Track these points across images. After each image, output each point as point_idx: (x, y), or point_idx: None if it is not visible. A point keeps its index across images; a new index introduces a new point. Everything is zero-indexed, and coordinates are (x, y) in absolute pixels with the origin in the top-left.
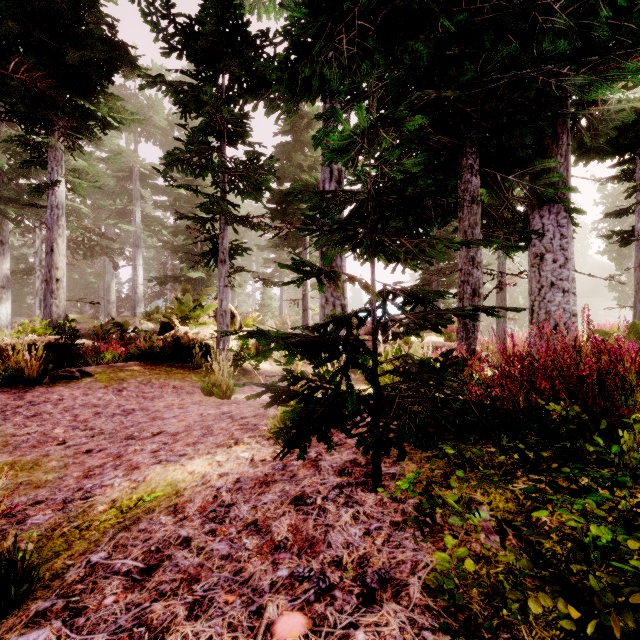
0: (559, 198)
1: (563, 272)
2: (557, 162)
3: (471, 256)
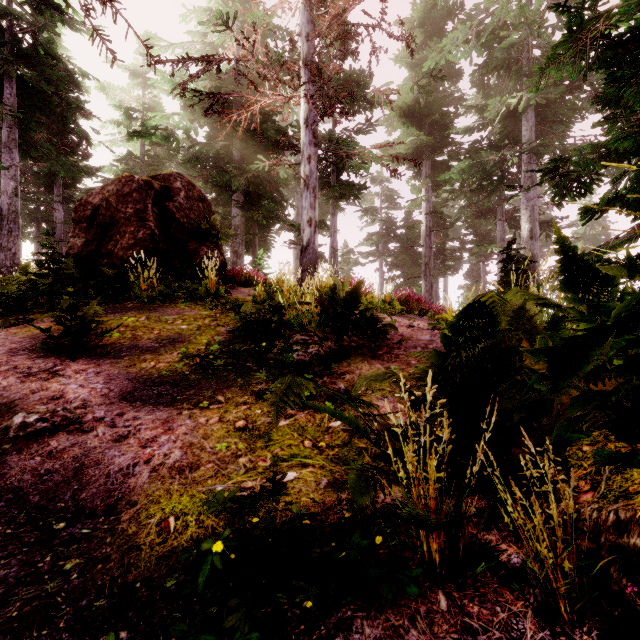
0: None
1: None
2: None
3: None
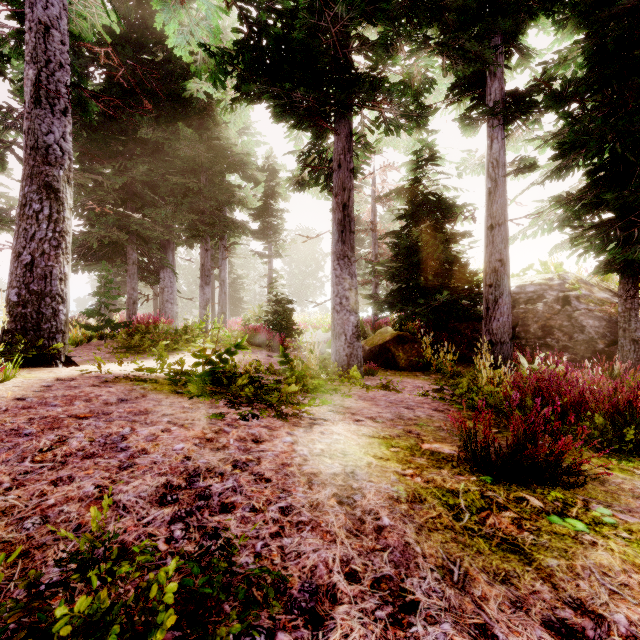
0: (170, 267)
1: (171, 296)
2: (166, 256)
3: (133, 287)
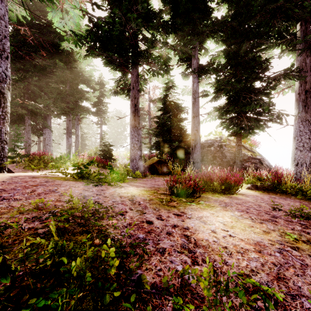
0: (48, 128)
1: (49, 142)
2: (47, 122)
3: (28, 137)
